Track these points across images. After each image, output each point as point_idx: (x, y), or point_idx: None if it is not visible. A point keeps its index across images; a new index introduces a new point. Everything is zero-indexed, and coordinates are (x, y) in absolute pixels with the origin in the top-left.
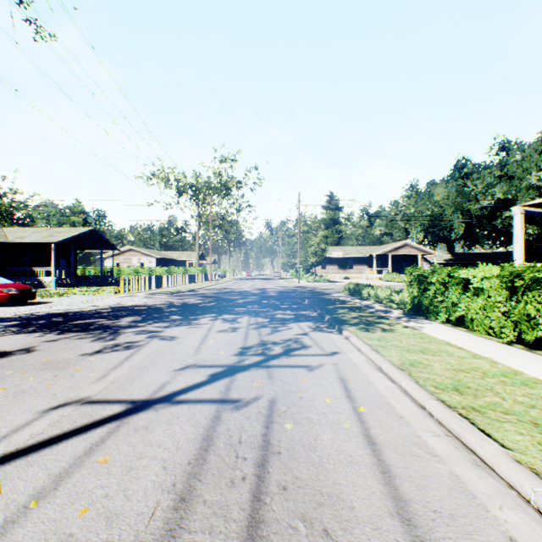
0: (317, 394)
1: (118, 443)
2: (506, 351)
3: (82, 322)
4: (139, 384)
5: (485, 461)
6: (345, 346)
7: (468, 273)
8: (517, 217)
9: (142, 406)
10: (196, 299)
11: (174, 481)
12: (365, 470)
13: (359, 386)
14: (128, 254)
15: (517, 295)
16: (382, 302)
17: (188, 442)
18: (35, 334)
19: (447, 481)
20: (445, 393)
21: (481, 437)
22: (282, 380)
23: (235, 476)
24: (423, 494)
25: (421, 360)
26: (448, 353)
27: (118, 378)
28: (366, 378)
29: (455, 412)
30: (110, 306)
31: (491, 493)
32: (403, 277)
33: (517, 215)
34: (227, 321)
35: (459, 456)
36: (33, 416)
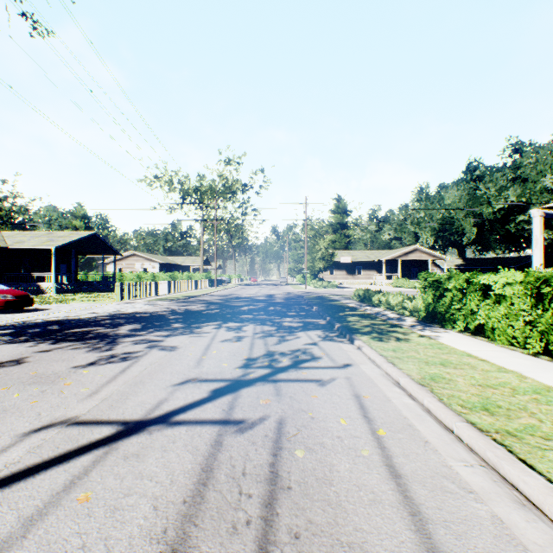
0: (330, 413)
1: (104, 475)
2: (533, 363)
3: (79, 330)
4: (133, 401)
5: (531, 499)
6: (357, 358)
7: (489, 278)
8: (536, 220)
9: (135, 428)
10: (199, 306)
11: (166, 526)
12: (391, 511)
13: (376, 404)
14: (131, 259)
15: (544, 302)
16: (393, 309)
17: (184, 474)
18: (27, 343)
19: (489, 526)
20: (473, 413)
21: (523, 469)
22: (291, 397)
23: (238, 519)
24: (463, 545)
25: (442, 374)
26: (471, 366)
27: (110, 395)
28: (383, 394)
29: (488, 438)
30: (110, 314)
31: (544, 543)
32: (413, 283)
33: (536, 218)
34: (231, 329)
35: (499, 493)
36: (11, 440)
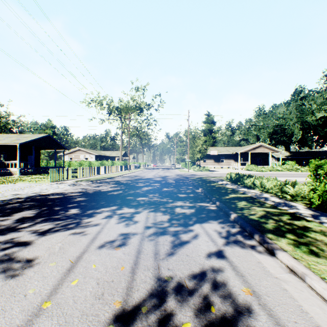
0: None
1: None
2: None
3: None
4: None
5: None
6: (318, 312)
7: None
8: None
9: None
10: (109, 186)
11: None
12: None
13: None
14: (77, 152)
15: None
16: (268, 191)
17: None
18: None
19: None
20: None
21: None
22: None
23: None
24: None
25: None
26: None
27: None
28: None
29: None
30: (28, 195)
31: None
32: (261, 167)
33: None
34: (122, 219)
35: None
36: None
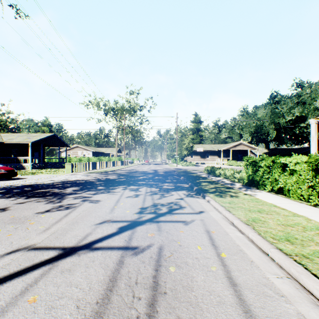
0: (191, 242)
1: (47, 283)
2: (314, 211)
3: (42, 190)
4: (70, 234)
5: None
6: (207, 207)
7: (286, 160)
8: (312, 125)
9: (70, 252)
10: (114, 176)
11: None
12: (231, 310)
13: (219, 236)
14: (75, 149)
15: None
16: (228, 178)
17: (98, 283)
18: (10, 198)
19: None
20: (280, 243)
21: (316, 281)
22: (167, 232)
23: (131, 315)
24: None
25: (259, 217)
26: (276, 212)
27: (57, 230)
28: (223, 230)
29: (291, 259)
30: (61, 181)
31: None
32: (239, 163)
33: (312, 124)
34: (132, 190)
35: (301, 297)
36: None
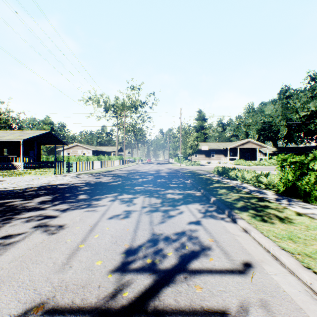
0: None
1: None
2: None
3: None
4: None
5: None
6: (252, 248)
7: None
8: None
9: None
10: (108, 178)
11: None
12: None
13: None
14: (75, 148)
15: None
16: (248, 182)
17: None
18: None
19: None
20: None
21: None
22: None
23: None
24: None
25: None
26: None
27: None
28: None
29: None
30: (39, 185)
31: None
32: (248, 162)
33: None
34: (124, 202)
35: None
36: None
